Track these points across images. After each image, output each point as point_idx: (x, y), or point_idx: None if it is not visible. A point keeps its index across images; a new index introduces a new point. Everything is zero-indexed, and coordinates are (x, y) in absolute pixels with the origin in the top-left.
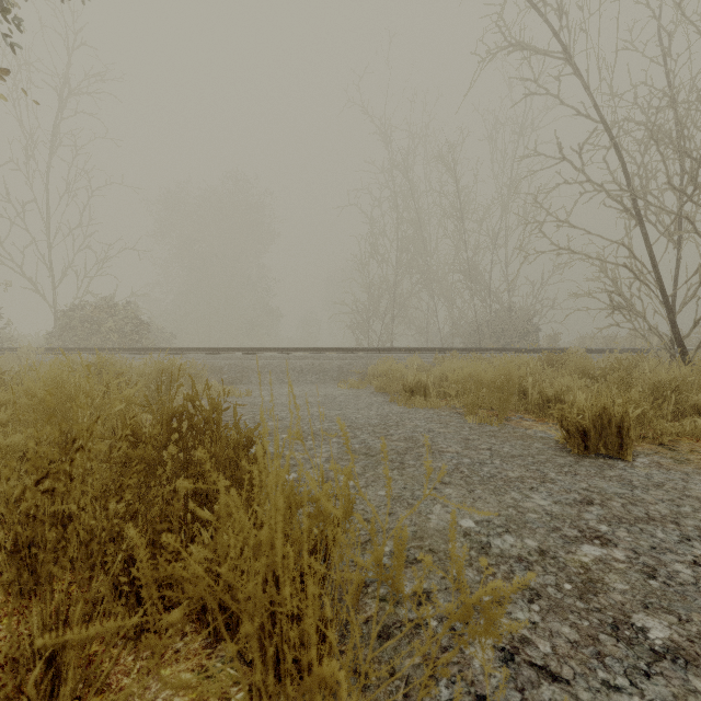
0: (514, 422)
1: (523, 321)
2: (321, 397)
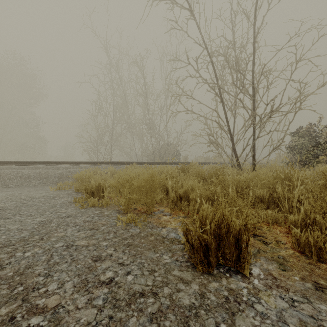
0: (156, 218)
1: (173, 150)
2: (17, 201)
